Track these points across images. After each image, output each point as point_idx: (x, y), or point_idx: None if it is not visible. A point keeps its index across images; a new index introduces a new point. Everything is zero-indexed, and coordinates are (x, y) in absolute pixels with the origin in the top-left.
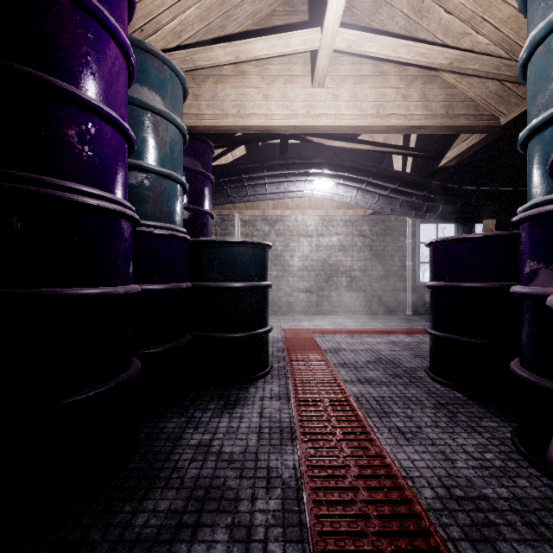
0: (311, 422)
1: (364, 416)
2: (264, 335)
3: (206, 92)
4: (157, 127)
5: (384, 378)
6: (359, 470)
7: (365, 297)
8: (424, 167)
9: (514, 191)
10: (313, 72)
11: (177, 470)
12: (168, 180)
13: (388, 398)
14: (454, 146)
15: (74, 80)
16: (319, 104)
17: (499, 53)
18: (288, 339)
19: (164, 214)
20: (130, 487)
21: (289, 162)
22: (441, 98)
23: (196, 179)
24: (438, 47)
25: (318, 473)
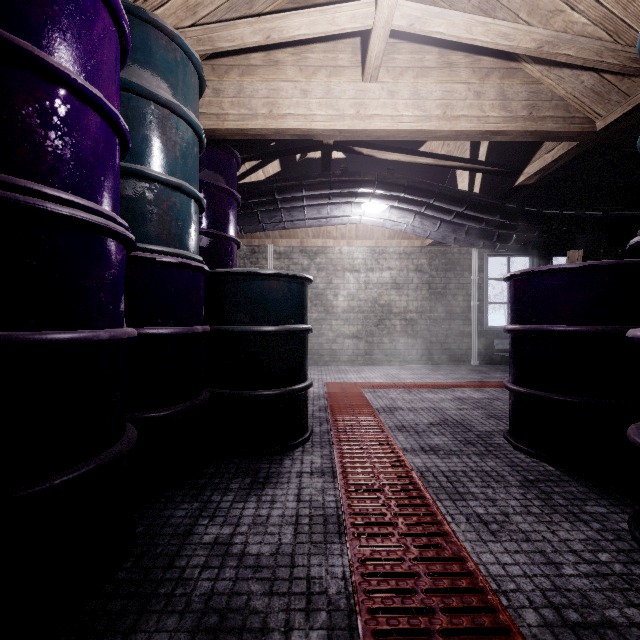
0: (364, 508)
1: (432, 499)
2: (303, 392)
3: (229, 87)
4: (163, 123)
5: (453, 446)
6: (433, 581)
7: (422, 344)
8: (497, 186)
9: (605, 216)
10: (364, 61)
11: (183, 583)
12: (179, 192)
13: (461, 473)
14: (535, 159)
15: (33, 36)
16: (371, 103)
17: (600, 35)
18: (331, 395)
19: (173, 237)
20: (115, 612)
21: (333, 179)
22: (522, 95)
23: (218, 197)
24: (524, 25)
25: (377, 585)
